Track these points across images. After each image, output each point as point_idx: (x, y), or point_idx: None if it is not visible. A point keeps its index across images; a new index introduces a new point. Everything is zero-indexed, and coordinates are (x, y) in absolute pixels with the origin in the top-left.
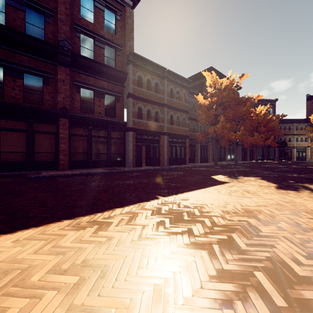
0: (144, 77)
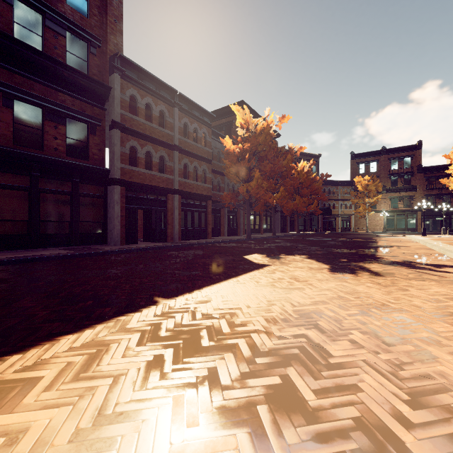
0: (141, 98)
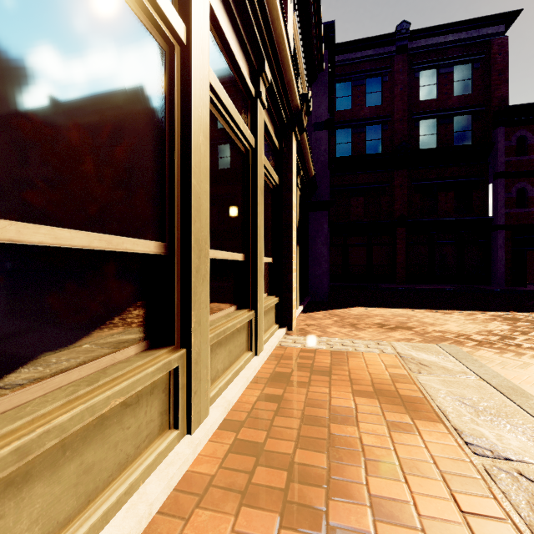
0: (531, 134)
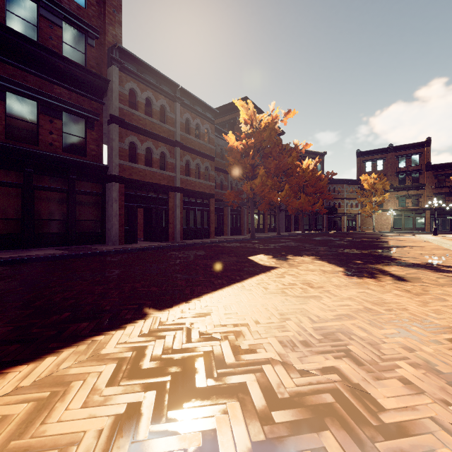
0: (141, 92)
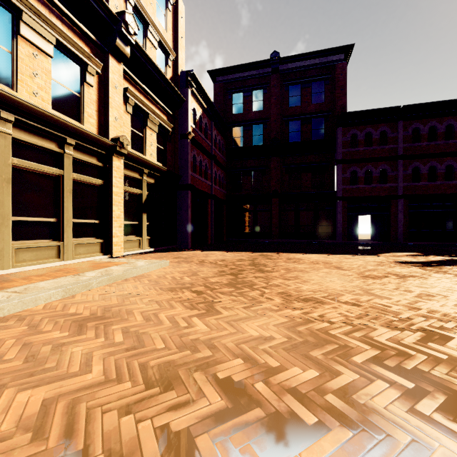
0: (360, 132)
